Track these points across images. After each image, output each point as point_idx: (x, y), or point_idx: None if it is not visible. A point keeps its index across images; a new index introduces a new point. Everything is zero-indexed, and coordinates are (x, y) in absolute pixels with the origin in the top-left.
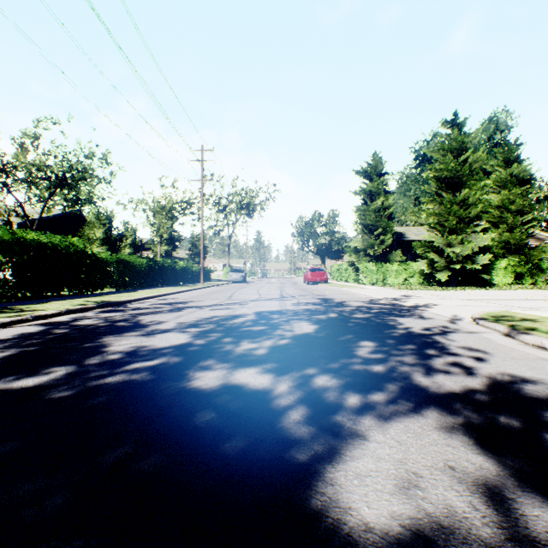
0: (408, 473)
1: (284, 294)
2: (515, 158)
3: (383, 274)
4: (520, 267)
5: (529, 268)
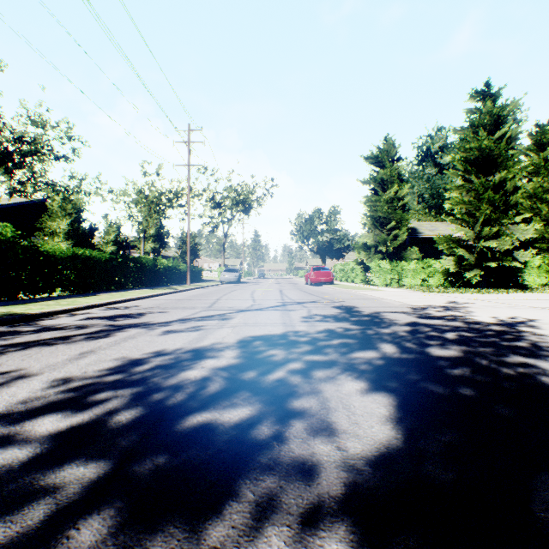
0: None
1: (286, 300)
2: None
3: (397, 274)
4: None
5: None
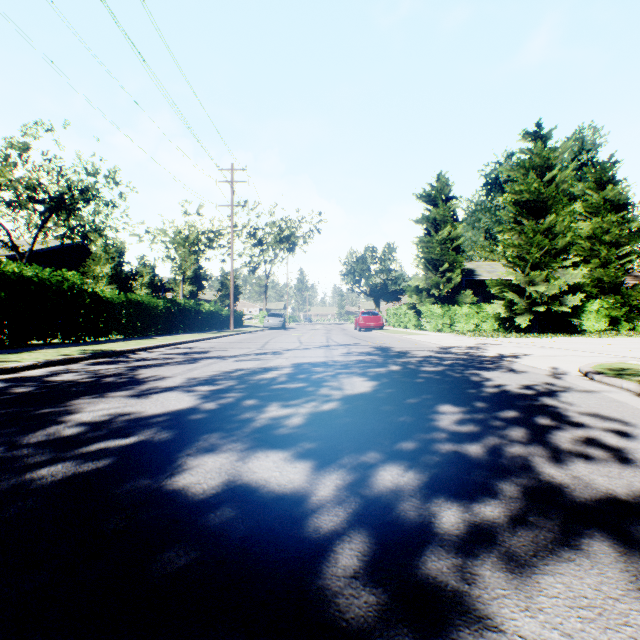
0: None
1: (331, 342)
2: (610, 179)
3: (450, 318)
4: (615, 310)
5: (626, 311)
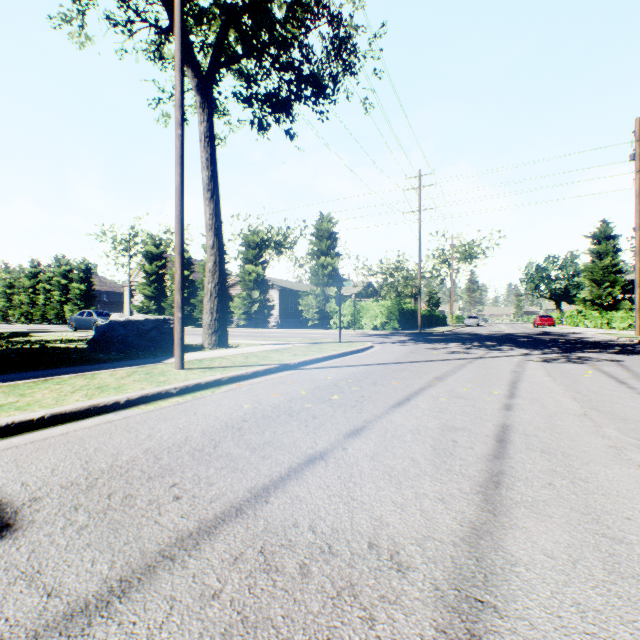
0: (541, 336)
1: (520, 330)
2: None
3: (608, 320)
4: None
5: None
